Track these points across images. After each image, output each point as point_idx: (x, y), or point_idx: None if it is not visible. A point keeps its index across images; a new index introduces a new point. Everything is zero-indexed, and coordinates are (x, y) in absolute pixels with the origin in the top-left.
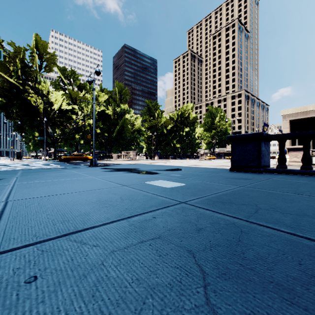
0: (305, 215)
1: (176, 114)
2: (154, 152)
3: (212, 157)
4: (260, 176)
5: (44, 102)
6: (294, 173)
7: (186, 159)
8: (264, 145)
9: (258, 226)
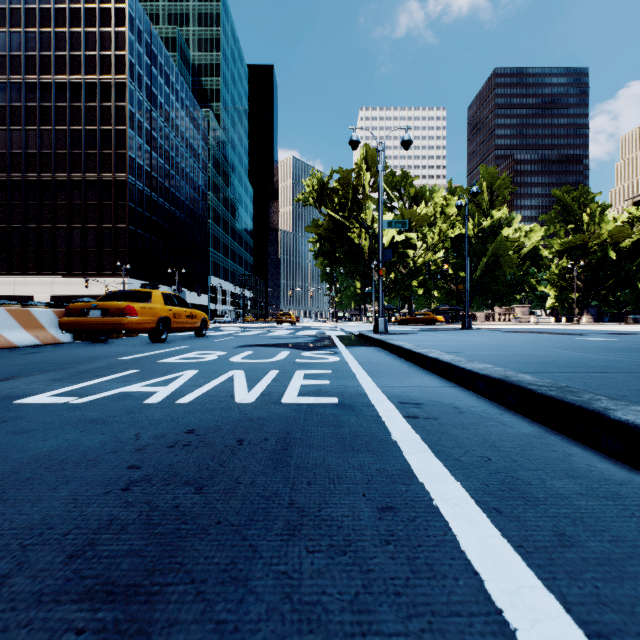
0: None
1: None
2: (579, 306)
3: None
4: None
5: (369, 237)
6: None
7: None
8: None
9: None
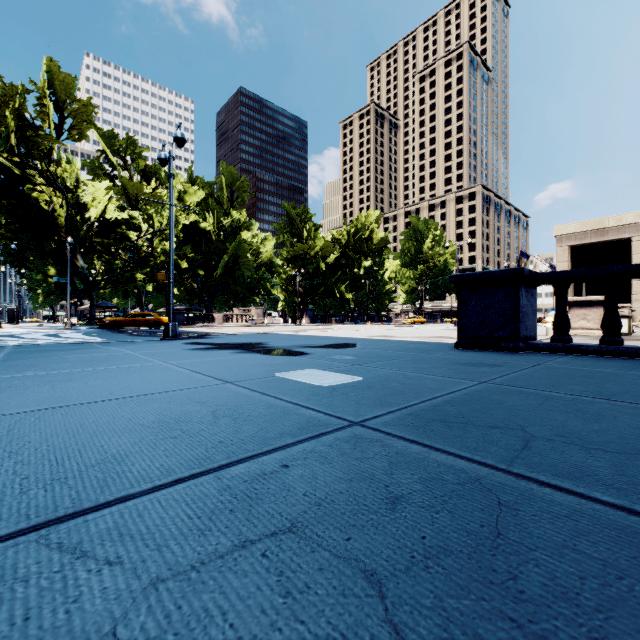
0: (639, 454)
1: (345, 233)
2: (301, 309)
3: (419, 319)
4: (518, 360)
5: (67, 204)
6: (586, 353)
7: (366, 324)
8: (525, 294)
9: (537, 487)
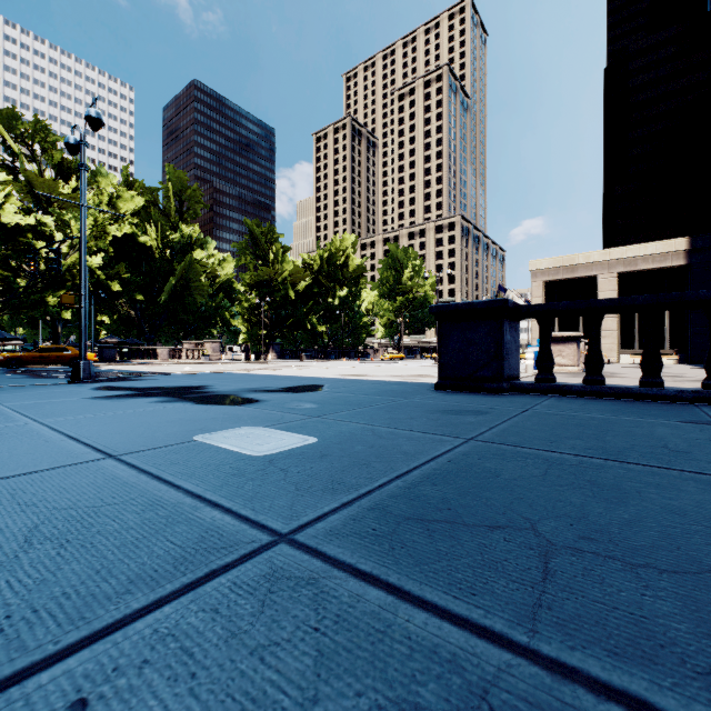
0: (705, 573)
1: (318, 257)
2: (267, 343)
3: (398, 355)
4: (505, 404)
5: None
6: (570, 394)
7: (342, 360)
8: (509, 329)
9: (595, 706)
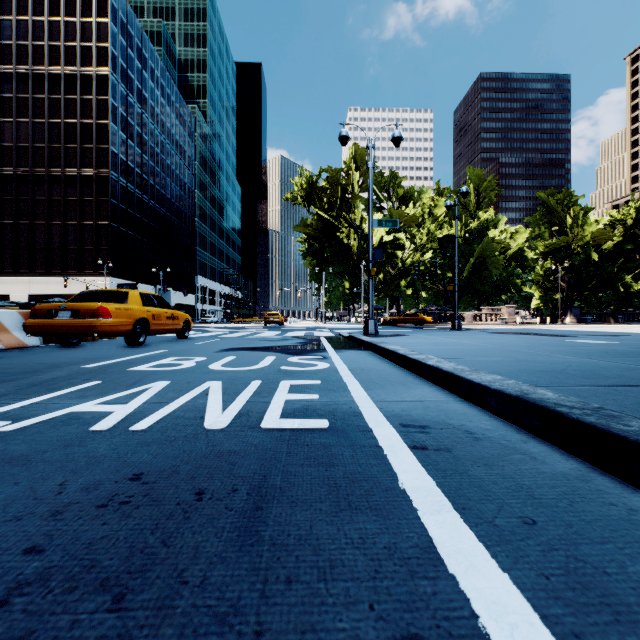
0: None
1: (632, 211)
2: (563, 307)
3: None
4: None
5: (358, 237)
6: None
7: None
8: None
9: None
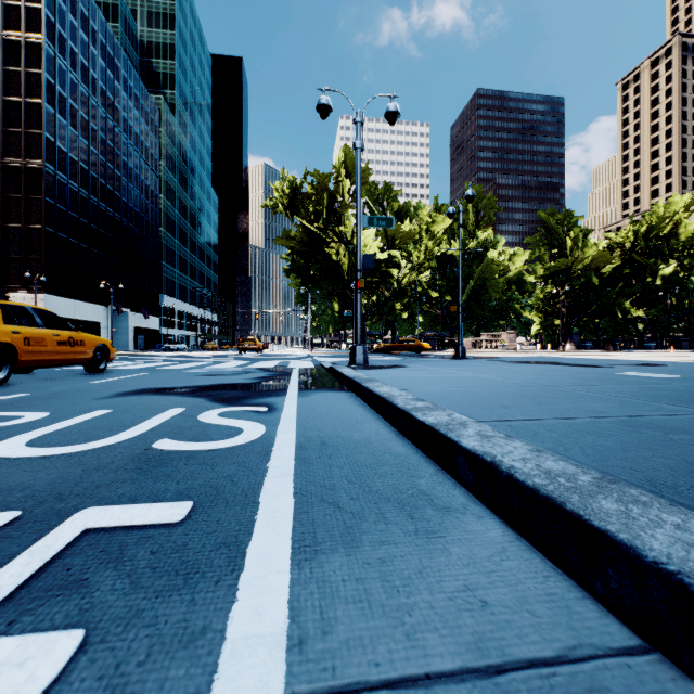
0: None
1: (631, 234)
2: (563, 333)
3: None
4: None
5: (349, 253)
6: None
7: (666, 351)
8: None
9: None
